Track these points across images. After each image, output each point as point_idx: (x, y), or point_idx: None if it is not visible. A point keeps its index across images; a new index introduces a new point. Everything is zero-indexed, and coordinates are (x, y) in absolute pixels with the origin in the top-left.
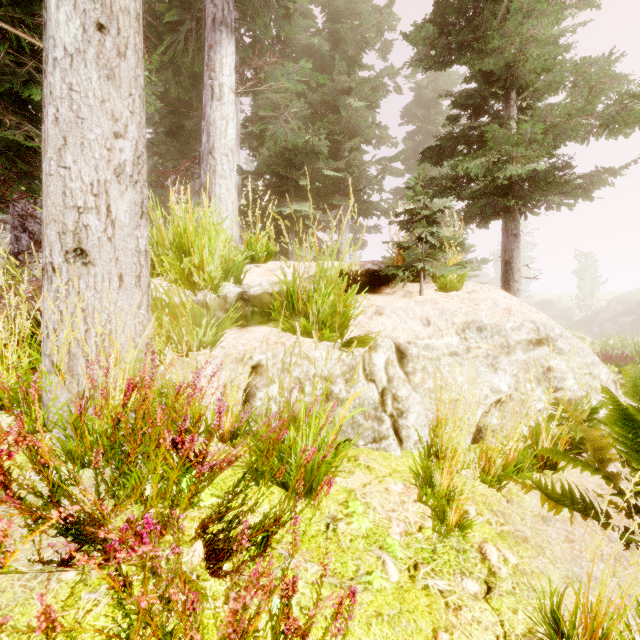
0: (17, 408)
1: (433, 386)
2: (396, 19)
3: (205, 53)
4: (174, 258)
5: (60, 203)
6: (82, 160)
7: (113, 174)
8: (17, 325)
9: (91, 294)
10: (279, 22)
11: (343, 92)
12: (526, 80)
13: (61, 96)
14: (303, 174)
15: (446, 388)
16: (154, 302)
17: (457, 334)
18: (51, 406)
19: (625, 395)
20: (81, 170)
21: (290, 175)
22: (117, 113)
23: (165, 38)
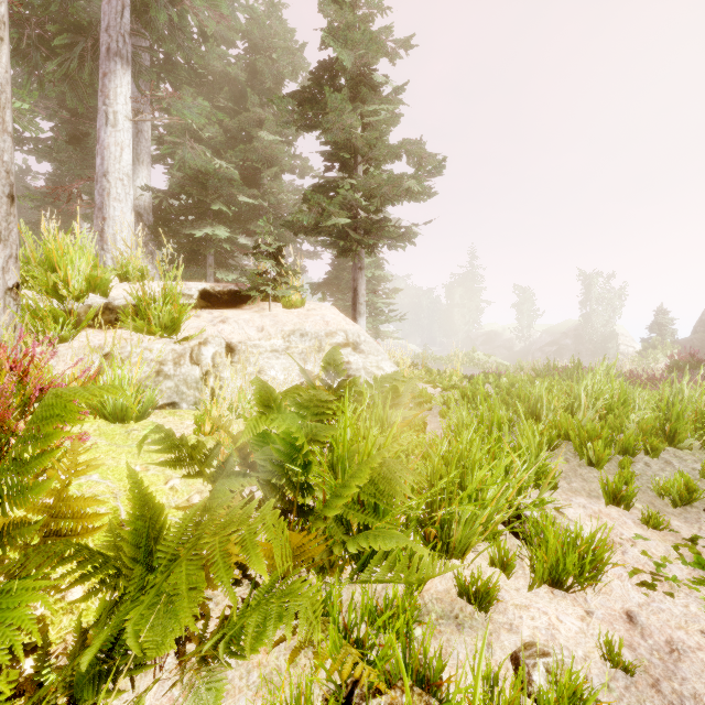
0: None
1: (252, 371)
2: (307, 63)
3: (99, 79)
4: (45, 274)
5: None
6: None
7: None
8: None
9: None
10: (187, 51)
11: (262, 121)
12: (364, 151)
13: None
14: (218, 198)
15: (262, 373)
16: (21, 306)
17: (283, 338)
18: None
19: (322, 361)
20: None
21: (204, 198)
22: None
23: (59, 52)
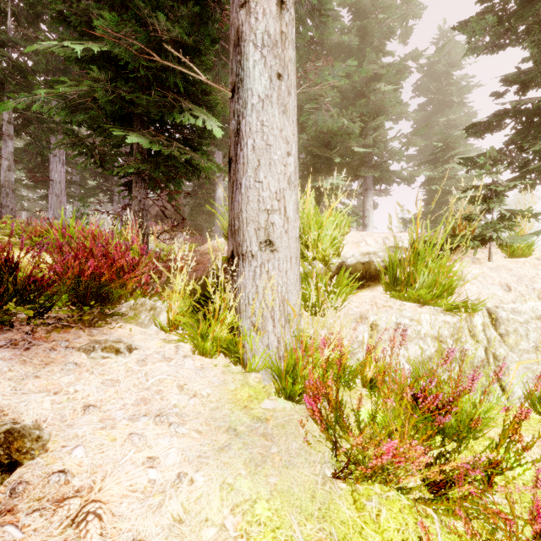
0: (236, 355)
1: (527, 347)
2: (422, 8)
3: None
4: None
5: (256, 208)
6: (270, 175)
7: (287, 183)
8: (239, 297)
9: (276, 273)
10: (320, 29)
11: (368, 78)
12: None
13: (256, 131)
14: (335, 152)
15: (540, 349)
16: None
17: (539, 299)
18: (256, 354)
19: None
20: (269, 183)
21: (325, 154)
22: (288, 137)
23: None
